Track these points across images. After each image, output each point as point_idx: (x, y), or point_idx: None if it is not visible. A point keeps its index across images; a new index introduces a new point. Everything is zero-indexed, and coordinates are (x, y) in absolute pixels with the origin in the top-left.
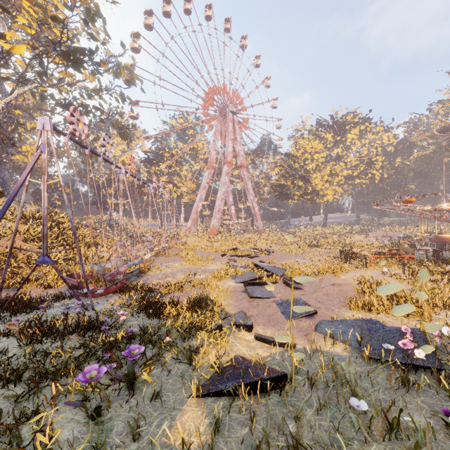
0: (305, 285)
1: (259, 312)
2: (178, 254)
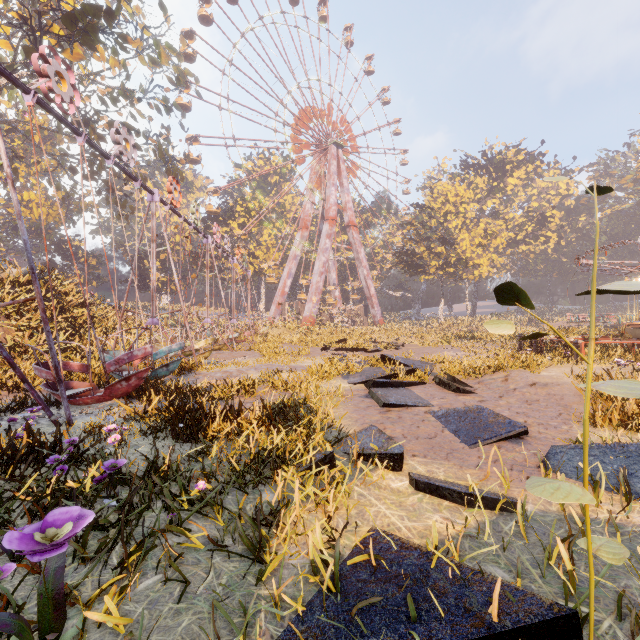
0: (477, 386)
1: (407, 430)
2: (253, 349)
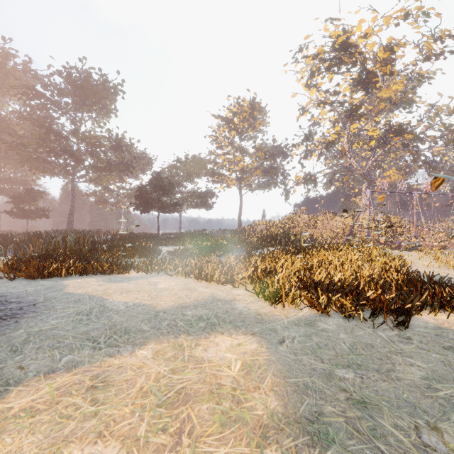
0: None
1: None
2: None
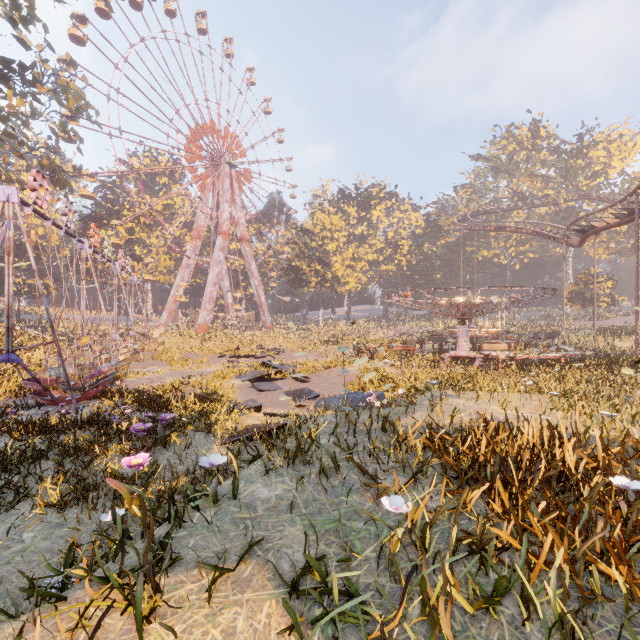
0: (314, 378)
1: (268, 400)
2: (156, 359)
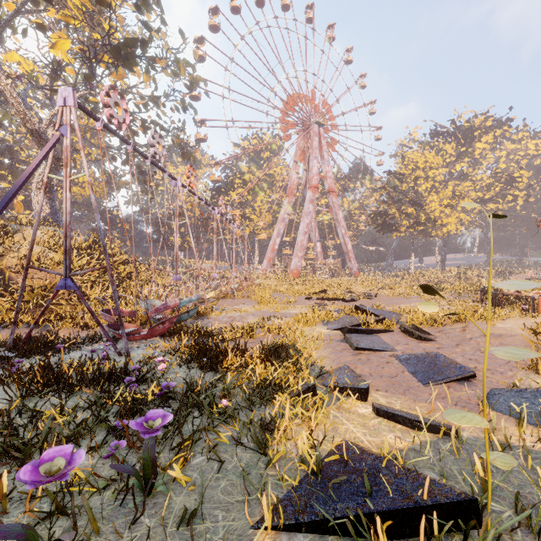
0: (437, 335)
1: (373, 370)
2: (250, 297)
